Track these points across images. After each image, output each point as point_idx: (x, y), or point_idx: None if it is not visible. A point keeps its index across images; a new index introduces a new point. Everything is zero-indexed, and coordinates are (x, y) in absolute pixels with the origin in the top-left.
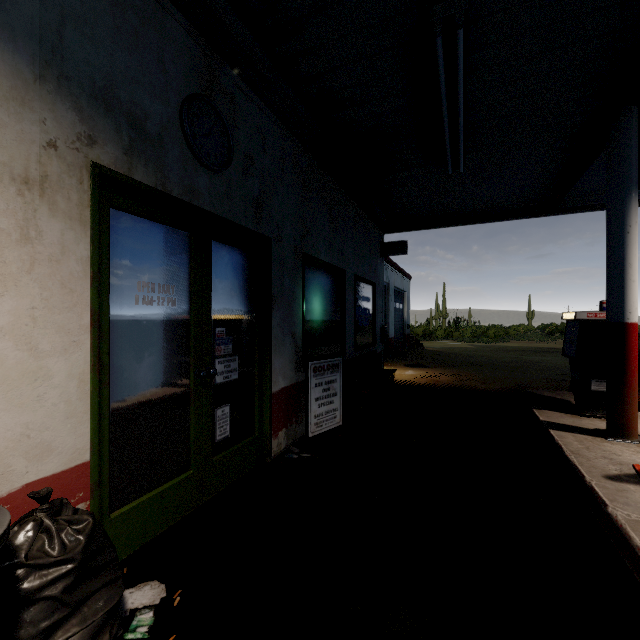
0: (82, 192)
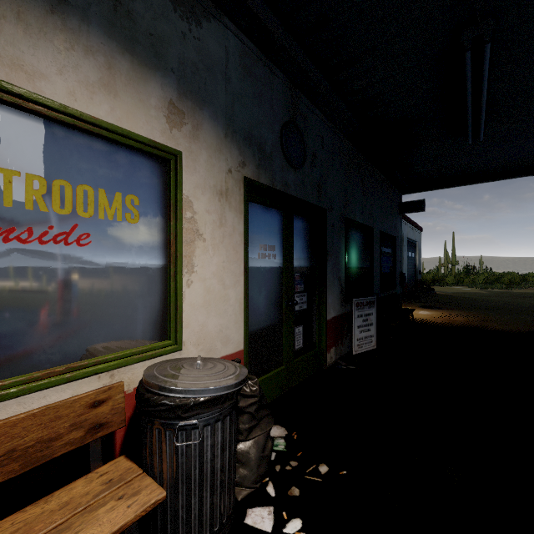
0: (240, 195)
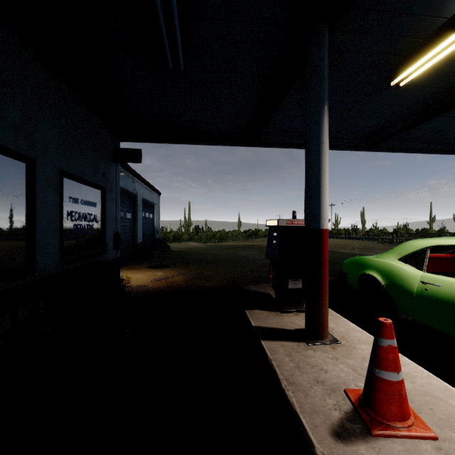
0: None
